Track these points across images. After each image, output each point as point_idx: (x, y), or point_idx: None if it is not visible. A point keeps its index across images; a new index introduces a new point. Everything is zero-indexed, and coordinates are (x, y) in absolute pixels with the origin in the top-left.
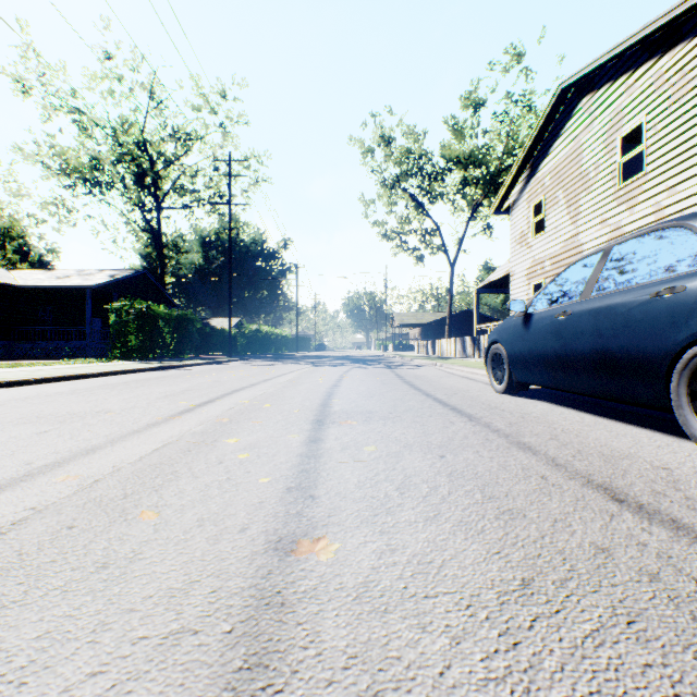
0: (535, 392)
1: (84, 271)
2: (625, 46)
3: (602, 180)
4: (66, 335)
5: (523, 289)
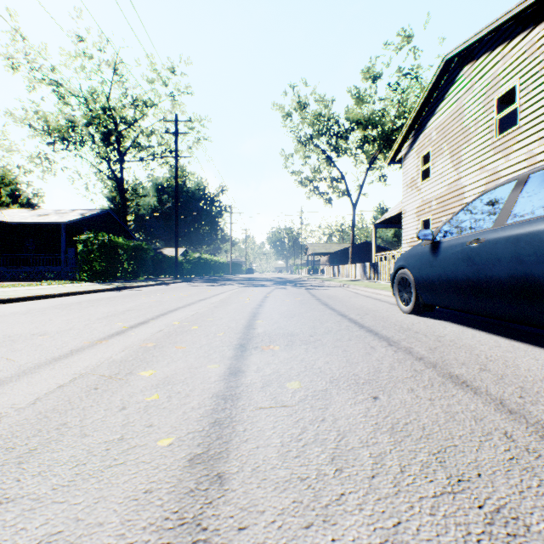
0: (437, 312)
1: (60, 210)
2: (502, 20)
3: (481, 133)
4: (46, 262)
5: (413, 224)
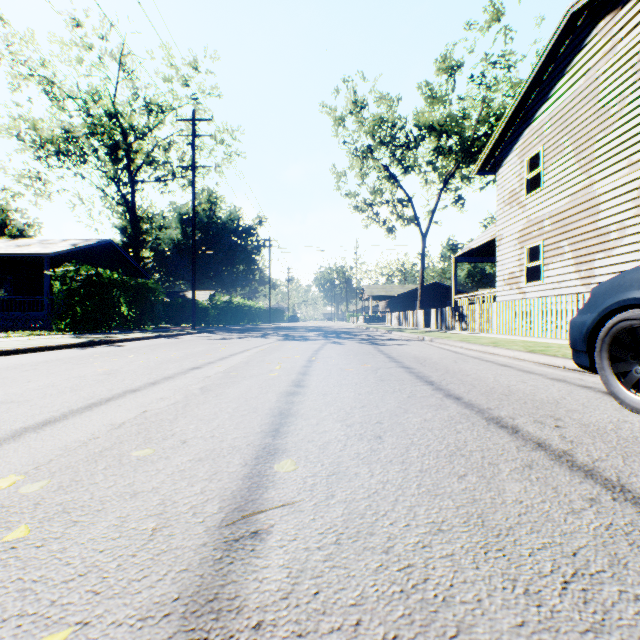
0: None
1: (48, 240)
2: None
3: (631, 113)
4: (30, 306)
5: (513, 253)
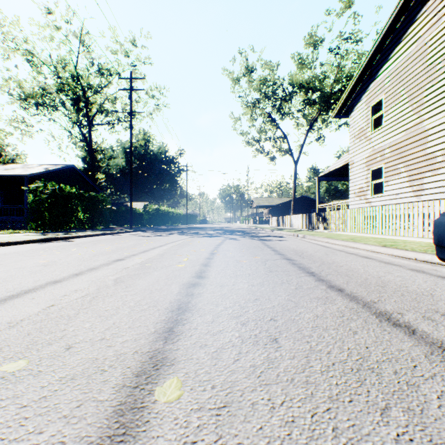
0: None
1: (28, 165)
2: None
3: None
4: (15, 213)
5: (362, 174)
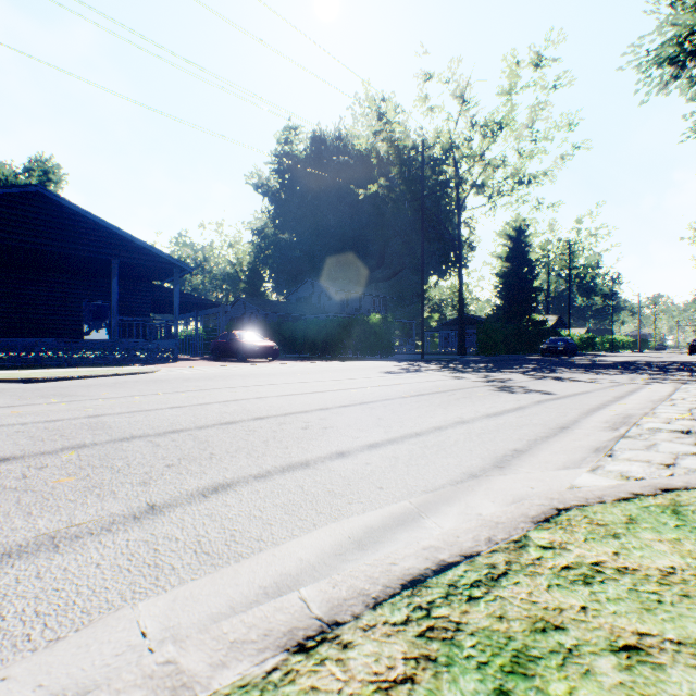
0: None
1: None
2: None
3: None
4: None
5: None
